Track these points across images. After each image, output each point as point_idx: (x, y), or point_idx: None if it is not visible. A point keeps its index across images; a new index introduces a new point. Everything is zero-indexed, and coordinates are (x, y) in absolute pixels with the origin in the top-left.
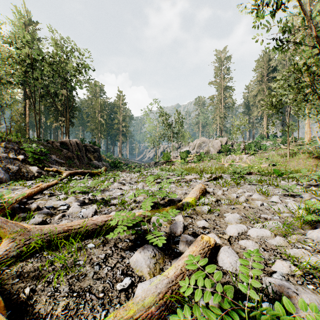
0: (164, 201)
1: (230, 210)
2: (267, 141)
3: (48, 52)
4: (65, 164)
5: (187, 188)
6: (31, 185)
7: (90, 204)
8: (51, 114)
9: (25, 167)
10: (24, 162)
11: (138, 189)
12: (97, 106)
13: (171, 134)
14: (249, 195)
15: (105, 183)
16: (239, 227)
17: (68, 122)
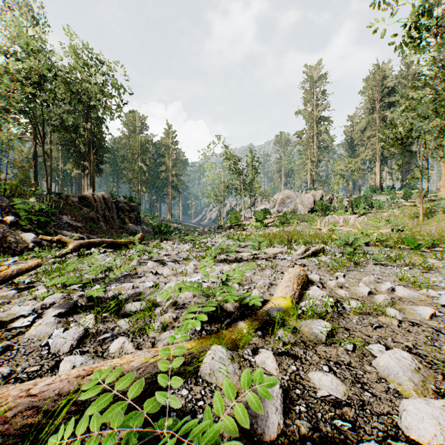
0: (231, 305)
1: (372, 330)
2: (381, 196)
3: (62, 65)
4: (85, 229)
5: (271, 271)
6: (12, 265)
7: (86, 310)
8: (70, 157)
9: (14, 234)
10: (15, 227)
11: (187, 273)
12: (136, 146)
13: (242, 186)
14: (389, 288)
15: (133, 262)
16: (441, 413)
17: (92, 168)
